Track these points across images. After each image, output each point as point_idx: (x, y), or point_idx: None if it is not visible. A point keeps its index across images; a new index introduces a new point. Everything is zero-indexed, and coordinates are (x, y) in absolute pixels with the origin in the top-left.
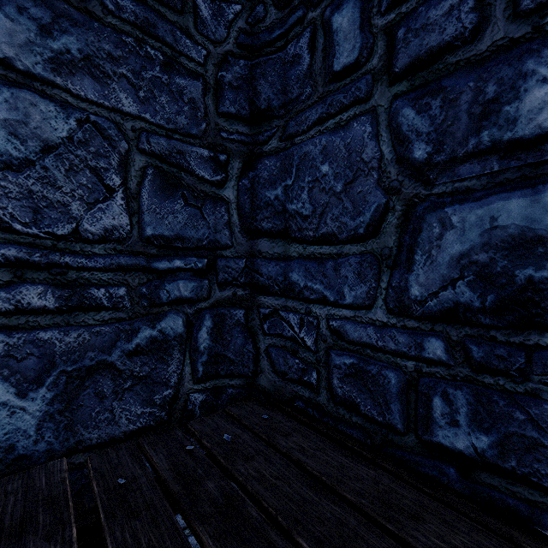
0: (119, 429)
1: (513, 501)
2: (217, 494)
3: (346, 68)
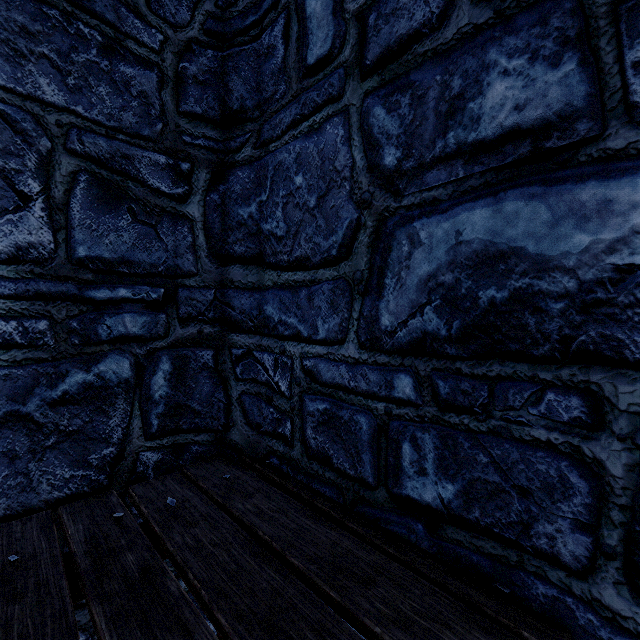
0: (38, 497)
1: (477, 557)
2: (135, 568)
3: (319, 60)
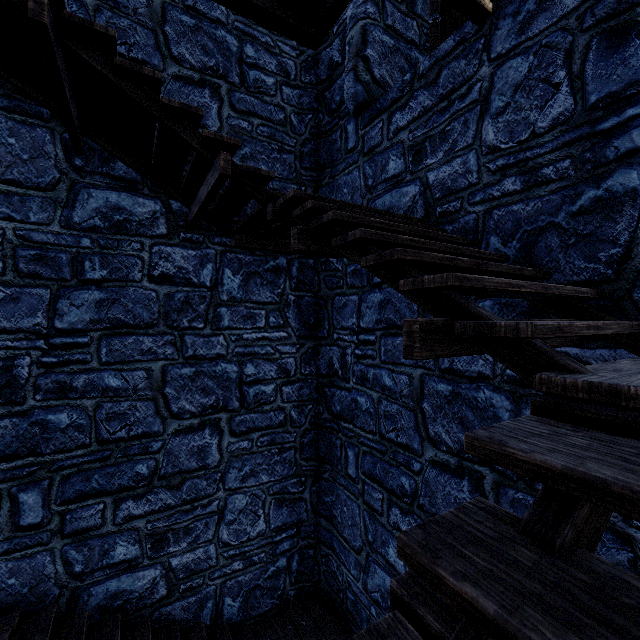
0: (262, 609)
1: None
2: None
3: (351, 476)
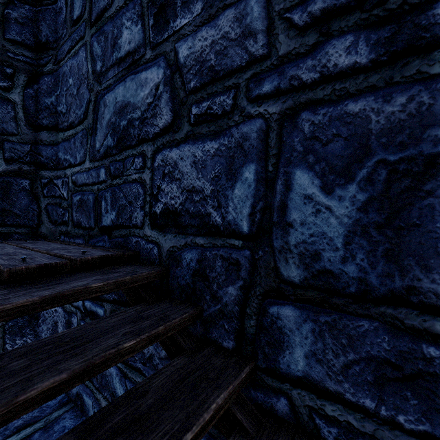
0: None
1: (120, 239)
2: None
3: (77, 17)
